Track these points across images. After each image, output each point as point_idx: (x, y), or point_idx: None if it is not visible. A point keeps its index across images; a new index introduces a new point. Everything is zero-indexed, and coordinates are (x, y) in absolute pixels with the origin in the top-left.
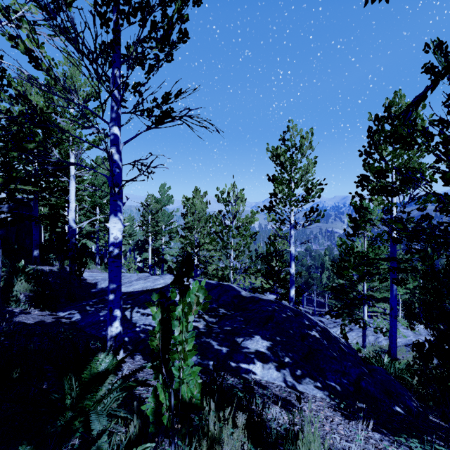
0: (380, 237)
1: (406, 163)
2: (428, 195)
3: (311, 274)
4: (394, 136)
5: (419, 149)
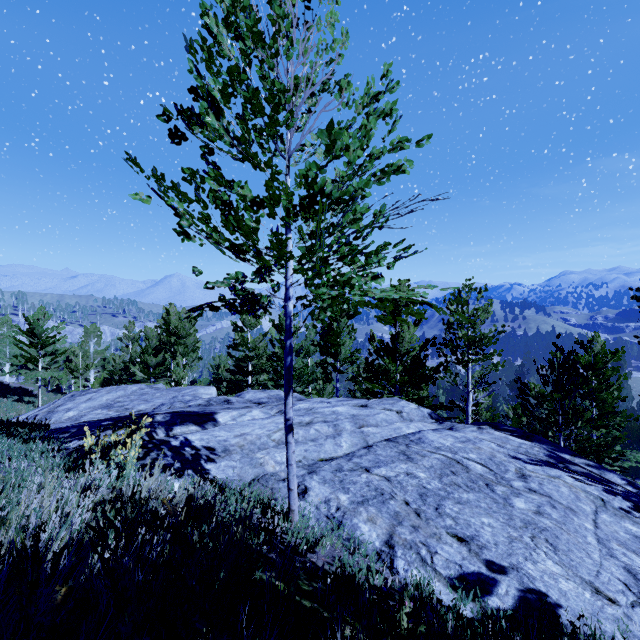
0: None
1: None
2: None
3: None
4: None
5: None
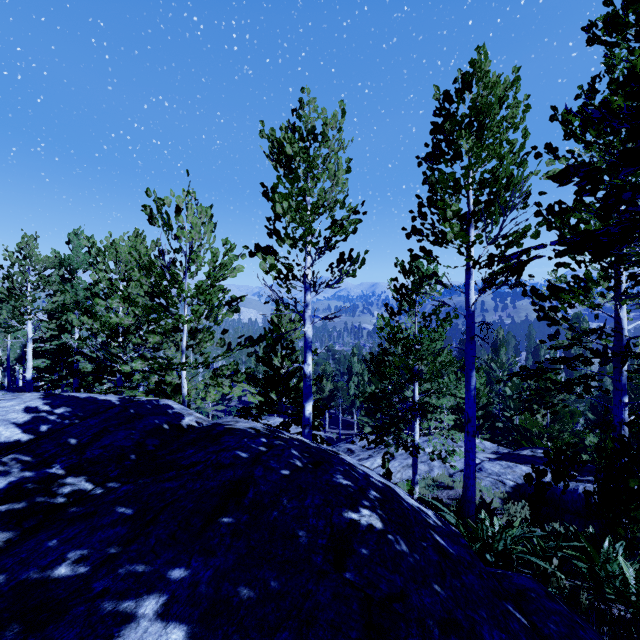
0: (435, 314)
1: (496, 168)
2: (524, 227)
3: (335, 383)
4: (479, 119)
5: (512, 148)
